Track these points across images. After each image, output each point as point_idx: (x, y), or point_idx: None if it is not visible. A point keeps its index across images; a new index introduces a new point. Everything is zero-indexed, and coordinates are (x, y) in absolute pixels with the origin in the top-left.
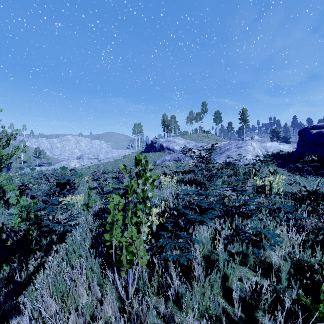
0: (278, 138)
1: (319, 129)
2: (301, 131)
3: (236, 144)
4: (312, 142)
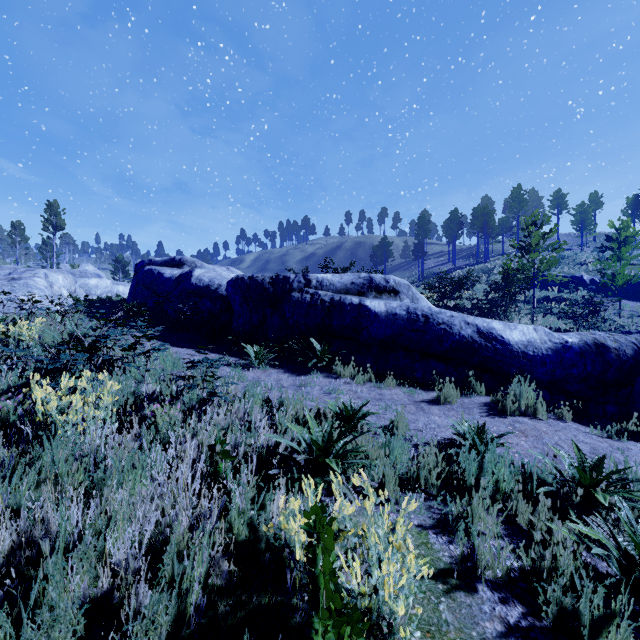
0: (126, 274)
1: (156, 266)
2: (137, 266)
3: (9, 272)
4: (143, 282)
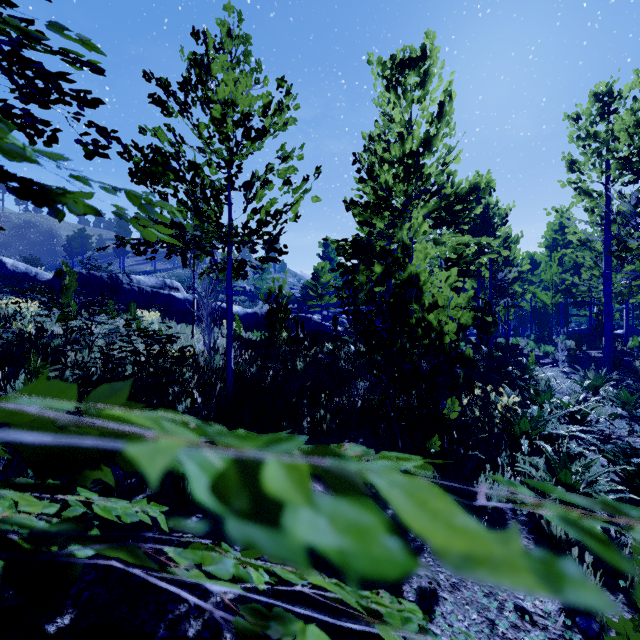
0: None
1: None
2: None
3: None
4: None
